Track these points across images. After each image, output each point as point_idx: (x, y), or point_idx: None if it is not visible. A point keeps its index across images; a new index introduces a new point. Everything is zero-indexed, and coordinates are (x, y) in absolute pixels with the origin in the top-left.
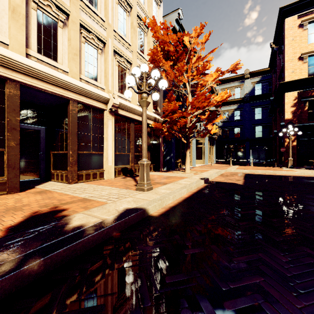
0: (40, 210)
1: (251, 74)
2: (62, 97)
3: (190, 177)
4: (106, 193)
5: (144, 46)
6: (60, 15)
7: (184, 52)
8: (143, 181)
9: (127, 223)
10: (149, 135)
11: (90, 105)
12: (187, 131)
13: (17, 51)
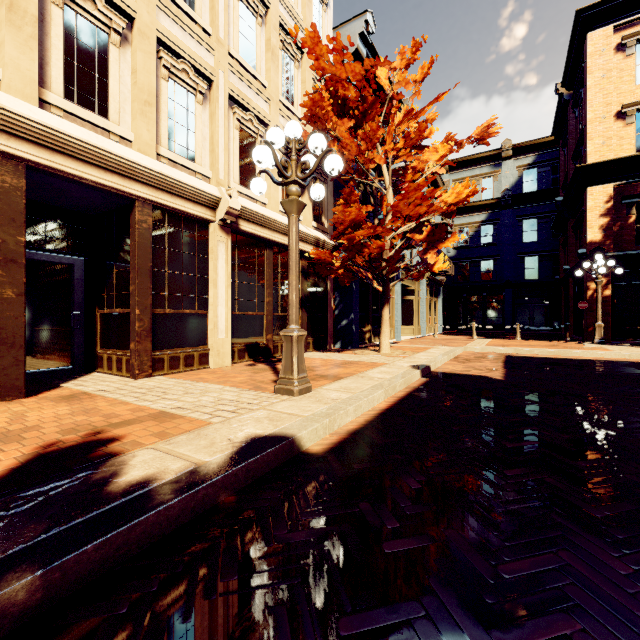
0: (62, 441)
1: (515, 150)
2: (119, 195)
3: (390, 364)
4: (211, 399)
5: (294, 89)
6: (113, 19)
7: (379, 100)
8: (291, 373)
9: (253, 472)
10: (306, 274)
11: (178, 212)
12: (385, 267)
13: (20, 93)
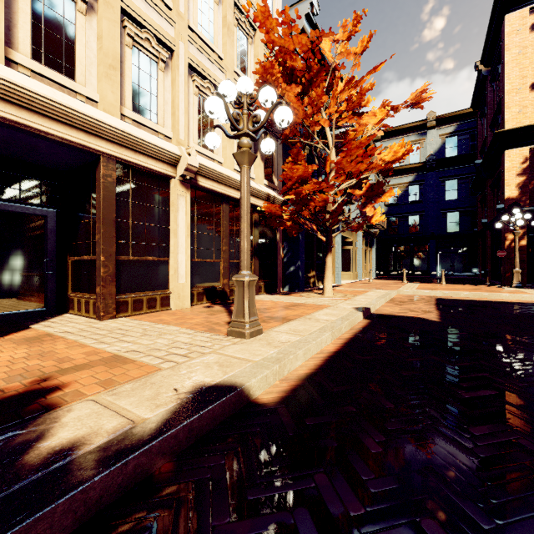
0: (5, 389)
1: (439, 121)
2: (85, 150)
3: (334, 306)
4: (166, 341)
5: (248, 62)
6: None
7: (323, 68)
8: (242, 317)
9: (196, 430)
10: (258, 226)
11: (141, 168)
12: (328, 219)
13: None
